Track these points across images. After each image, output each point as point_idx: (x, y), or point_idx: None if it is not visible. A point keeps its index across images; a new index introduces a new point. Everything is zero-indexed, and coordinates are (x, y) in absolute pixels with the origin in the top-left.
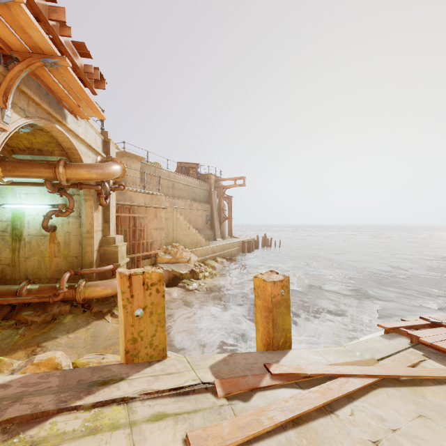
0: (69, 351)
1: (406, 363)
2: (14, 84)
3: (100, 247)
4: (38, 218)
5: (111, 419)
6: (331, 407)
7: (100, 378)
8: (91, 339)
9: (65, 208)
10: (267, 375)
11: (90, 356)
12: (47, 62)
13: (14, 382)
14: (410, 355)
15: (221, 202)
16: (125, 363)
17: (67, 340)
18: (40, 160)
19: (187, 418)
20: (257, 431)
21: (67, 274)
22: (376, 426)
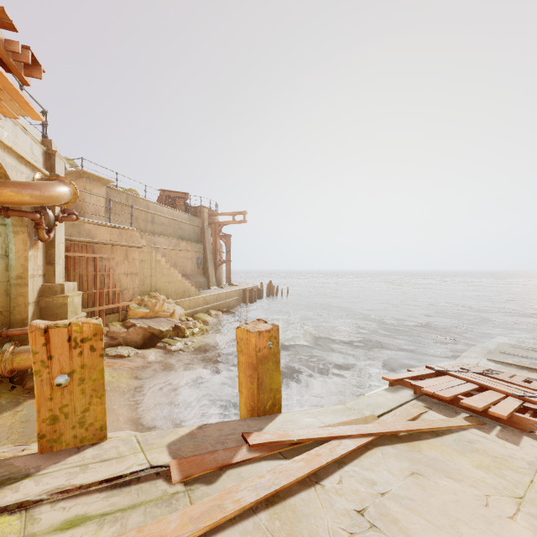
0: None
1: (407, 417)
2: None
3: (40, 297)
4: None
5: None
6: (317, 476)
7: None
8: (21, 426)
9: None
10: (244, 447)
11: (5, 449)
12: None
13: None
14: (412, 407)
15: (217, 242)
16: (38, 453)
17: None
18: None
19: (119, 518)
20: (215, 521)
21: None
22: (365, 491)
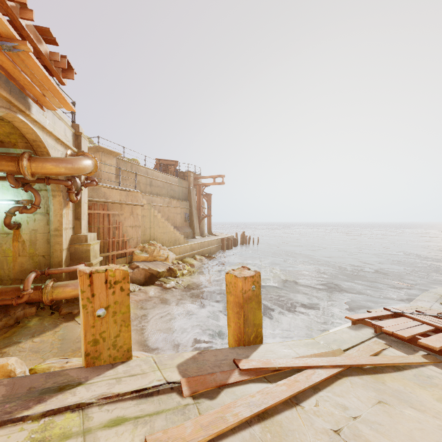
0: (33, 356)
1: (370, 352)
2: None
3: (71, 245)
4: (0, 215)
5: (63, 428)
6: (297, 399)
7: (54, 384)
8: (59, 342)
9: (30, 204)
10: (236, 371)
11: (54, 360)
12: (4, 45)
13: None
14: (373, 344)
15: (201, 200)
16: (85, 366)
17: (32, 344)
18: (2, 152)
19: (148, 421)
20: (221, 429)
21: (32, 275)
22: (339, 414)
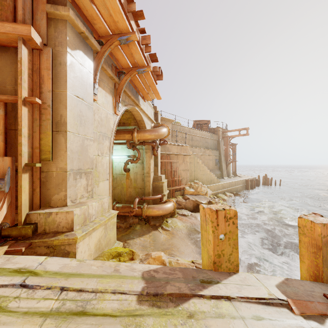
0: (142, 248)
1: None
2: (123, 88)
3: (153, 182)
4: (120, 164)
5: (227, 310)
6: None
7: (203, 277)
8: (153, 243)
9: (135, 158)
10: None
11: (167, 256)
12: (139, 71)
13: (159, 270)
14: None
15: (227, 149)
16: (213, 270)
17: (140, 241)
18: (123, 129)
19: (279, 325)
20: None
21: (137, 199)
22: None
